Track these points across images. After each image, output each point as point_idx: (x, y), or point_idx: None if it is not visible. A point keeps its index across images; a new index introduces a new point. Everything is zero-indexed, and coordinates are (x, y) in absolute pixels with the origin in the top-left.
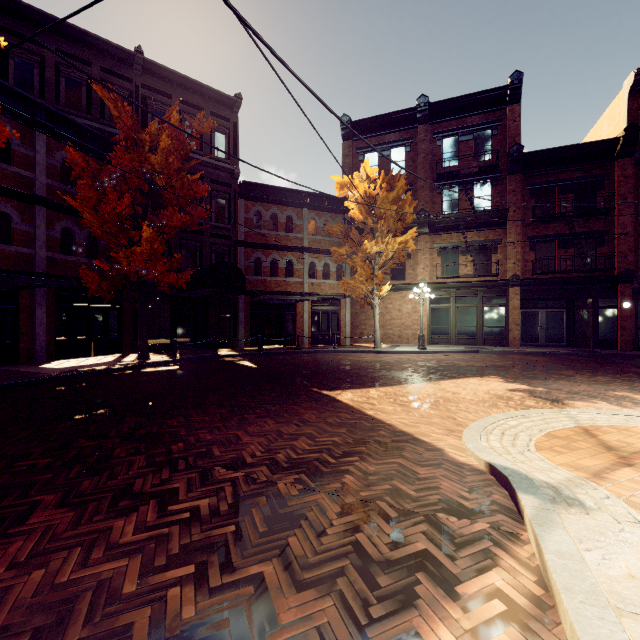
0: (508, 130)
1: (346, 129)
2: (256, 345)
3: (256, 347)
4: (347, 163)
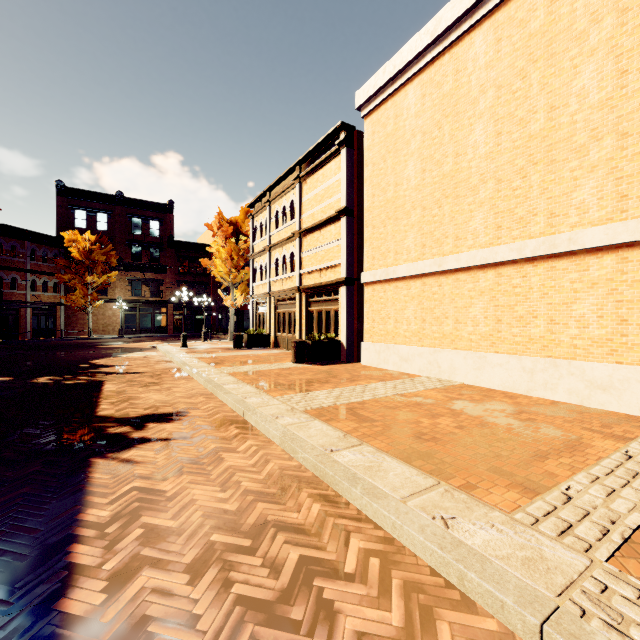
0: (168, 226)
1: (61, 189)
2: None
3: None
4: (61, 212)
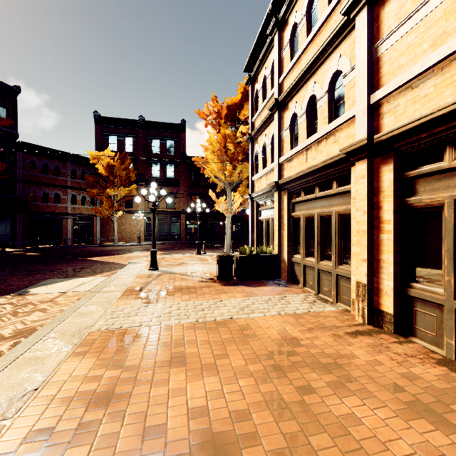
0: (181, 143)
1: (97, 119)
2: (31, 245)
3: (31, 246)
4: (98, 138)
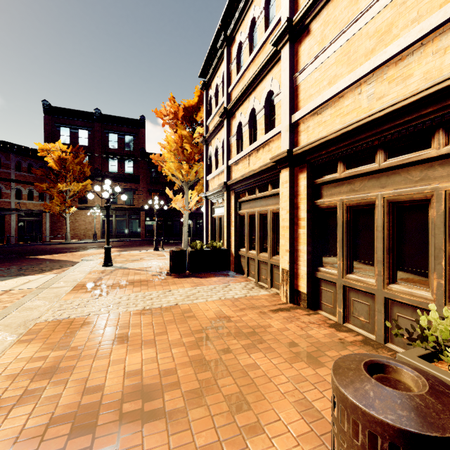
0: (140, 139)
1: (47, 109)
2: None
3: None
4: (48, 129)
